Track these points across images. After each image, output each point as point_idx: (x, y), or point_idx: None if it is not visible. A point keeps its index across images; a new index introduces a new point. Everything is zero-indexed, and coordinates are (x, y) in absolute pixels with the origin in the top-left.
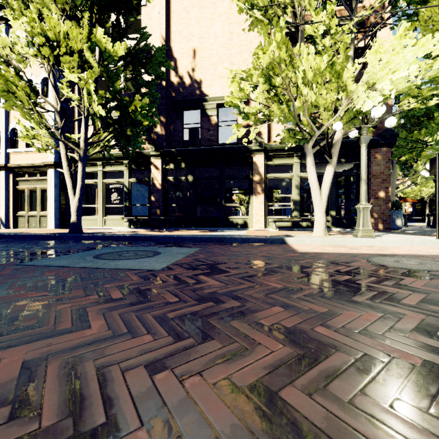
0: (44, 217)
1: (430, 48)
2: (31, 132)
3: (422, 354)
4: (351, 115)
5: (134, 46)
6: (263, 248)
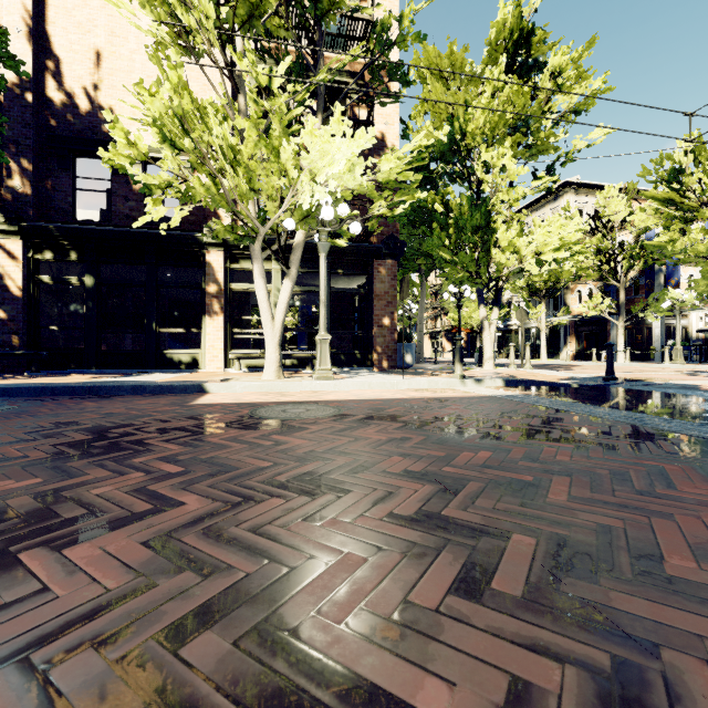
0: None
1: (363, 144)
2: None
3: None
4: (304, 212)
5: None
6: (143, 401)
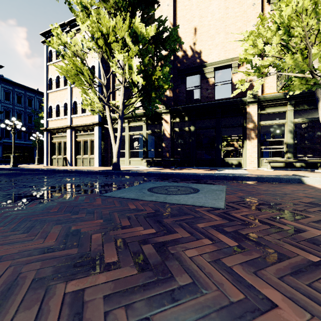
0: (92, 159)
1: None
2: (89, 101)
3: None
4: None
5: (156, 30)
6: (288, 188)
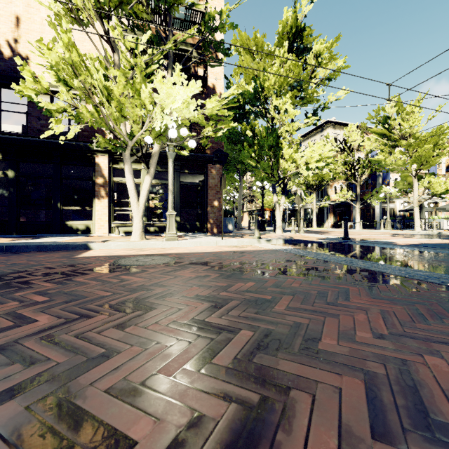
0: None
1: (193, 91)
2: None
3: None
4: (158, 132)
5: None
6: (42, 255)
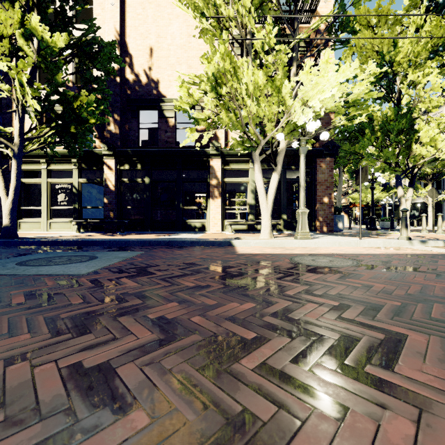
0: None
1: (348, 75)
2: None
3: (260, 331)
4: (291, 127)
5: (80, 38)
6: (207, 251)
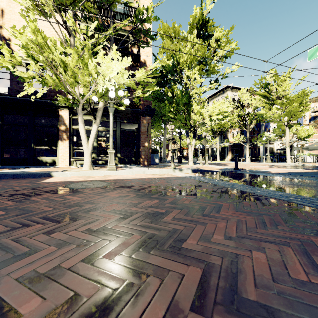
0: None
1: (125, 64)
2: None
3: None
4: (102, 93)
5: None
6: (15, 181)
